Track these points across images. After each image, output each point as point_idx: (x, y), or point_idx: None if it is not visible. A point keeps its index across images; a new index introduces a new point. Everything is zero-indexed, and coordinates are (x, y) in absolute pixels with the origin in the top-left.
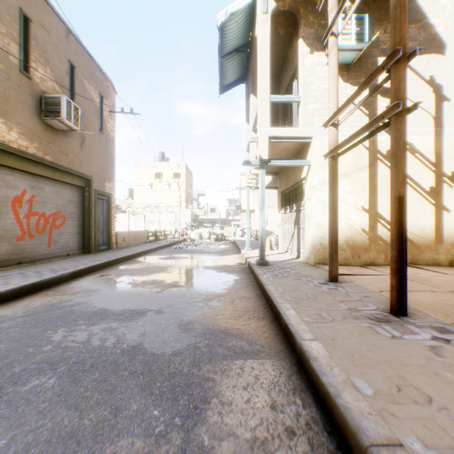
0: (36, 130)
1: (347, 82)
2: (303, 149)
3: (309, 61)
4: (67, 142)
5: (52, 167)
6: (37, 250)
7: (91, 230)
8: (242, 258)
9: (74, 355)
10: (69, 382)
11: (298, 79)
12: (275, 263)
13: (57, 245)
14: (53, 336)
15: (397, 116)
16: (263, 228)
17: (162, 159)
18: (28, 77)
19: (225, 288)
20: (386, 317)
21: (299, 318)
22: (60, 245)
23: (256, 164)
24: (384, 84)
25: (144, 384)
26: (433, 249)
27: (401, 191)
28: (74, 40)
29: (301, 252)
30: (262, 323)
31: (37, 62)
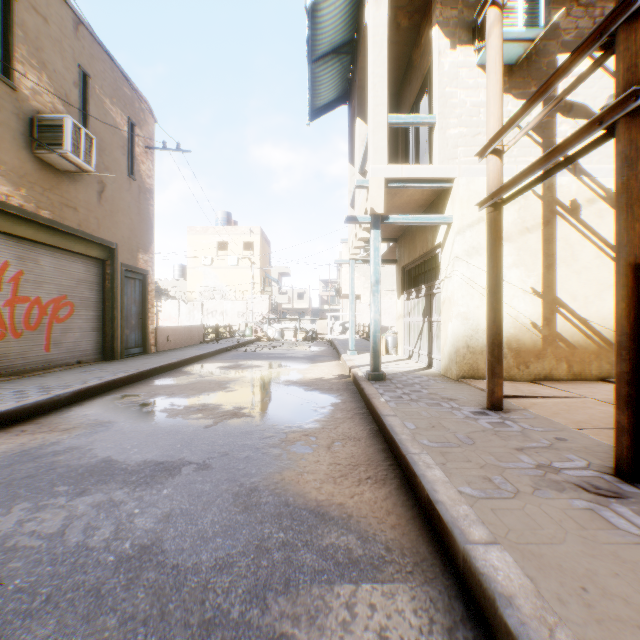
0: (24, 169)
1: (508, 93)
2: (439, 199)
3: (449, 60)
4: (77, 190)
5: (51, 228)
6: (27, 356)
7: (115, 324)
8: (343, 367)
9: (22, 568)
10: None
11: (429, 94)
12: (396, 376)
13: (61, 348)
14: None
15: (631, 118)
16: (377, 322)
17: (228, 222)
18: (9, 86)
19: (318, 419)
20: (612, 485)
21: (452, 486)
22: (66, 347)
23: (366, 223)
24: (597, 68)
25: None
26: None
27: (639, 254)
28: (88, 36)
29: (434, 359)
30: (382, 492)
31: (26, 63)
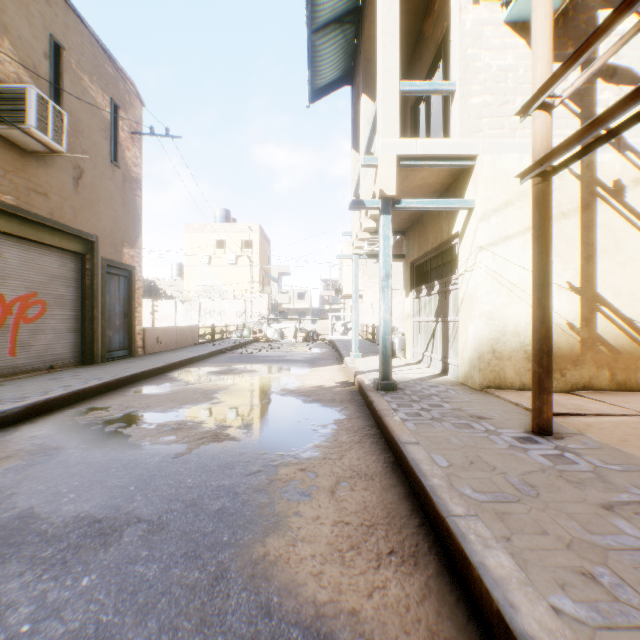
0: None
1: None
2: (457, 182)
3: (472, 17)
4: (48, 174)
5: (16, 216)
6: None
7: (95, 325)
8: (346, 372)
9: None
10: None
11: (443, 67)
12: (408, 385)
13: (30, 352)
14: None
15: None
16: (387, 323)
17: (226, 220)
18: None
19: (318, 444)
20: None
21: (537, 594)
22: (36, 350)
23: (374, 207)
24: None
25: None
26: None
27: None
28: (62, 3)
29: (450, 364)
30: (416, 583)
31: None
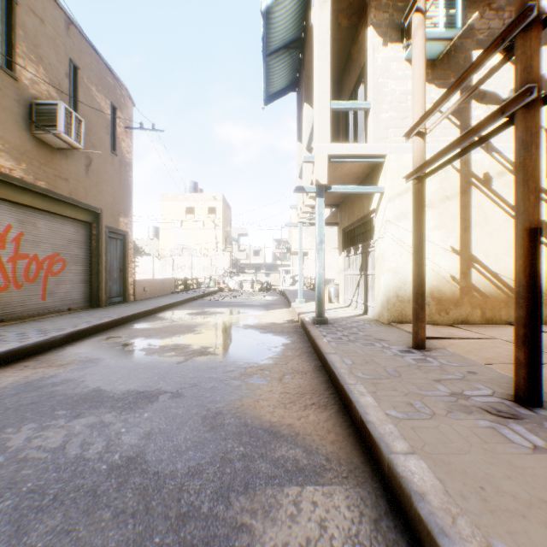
0: (24, 147)
1: (431, 83)
2: (373, 172)
3: (382, 55)
4: (68, 164)
5: (47, 196)
6: (26, 304)
7: (100, 277)
8: (293, 313)
9: (33, 474)
10: (7, 535)
11: (365, 83)
12: (337, 321)
13: (55, 297)
14: (12, 438)
15: (527, 109)
16: (321, 275)
17: (195, 190)
18: (12, 77)
19: (272, 356)
20: (511, 409)
21: (380, 410)
22: (59, 296)
23: (312, 192)
24: (501, 67)
25: (132, 540)
26: (544, 303)
27: (534, 220)
28: (78, 34)
29: (369, 307)
30: (324, 415)
31: (26, 58)
